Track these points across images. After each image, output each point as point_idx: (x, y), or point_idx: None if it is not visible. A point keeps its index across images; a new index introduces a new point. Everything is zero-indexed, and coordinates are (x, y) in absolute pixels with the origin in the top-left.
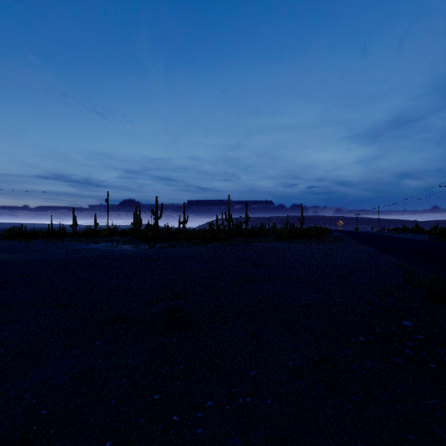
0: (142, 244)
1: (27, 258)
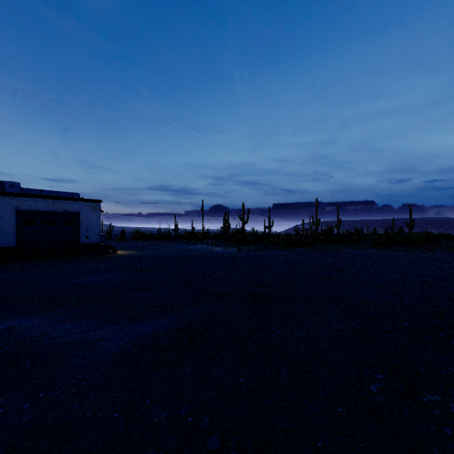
0: (231, 246)
1: (153, 254)
